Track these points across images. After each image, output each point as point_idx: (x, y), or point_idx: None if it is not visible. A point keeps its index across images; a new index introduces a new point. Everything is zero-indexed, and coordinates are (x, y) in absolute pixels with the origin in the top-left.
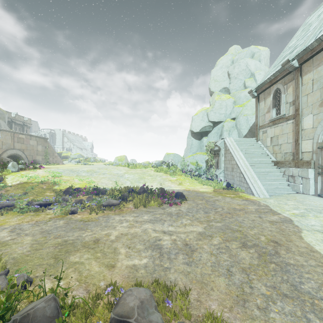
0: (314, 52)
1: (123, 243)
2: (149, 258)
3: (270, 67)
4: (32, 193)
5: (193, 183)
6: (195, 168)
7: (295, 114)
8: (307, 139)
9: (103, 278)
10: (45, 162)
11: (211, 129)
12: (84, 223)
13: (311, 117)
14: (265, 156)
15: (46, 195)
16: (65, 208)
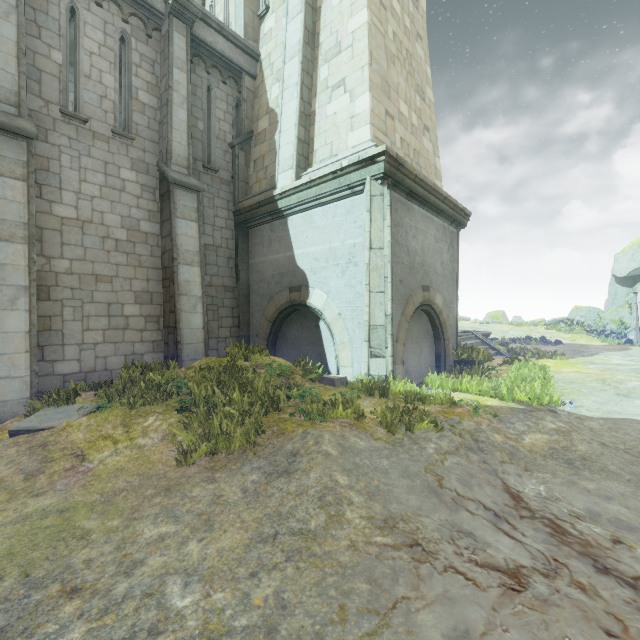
0: None
1: None
2: None
3: None
4: None
5: (591, 341)
6: (616, 328)
7: None
8: None
9: None
10: None
11: None
12: None
13: None
14: None
15: None
16: None
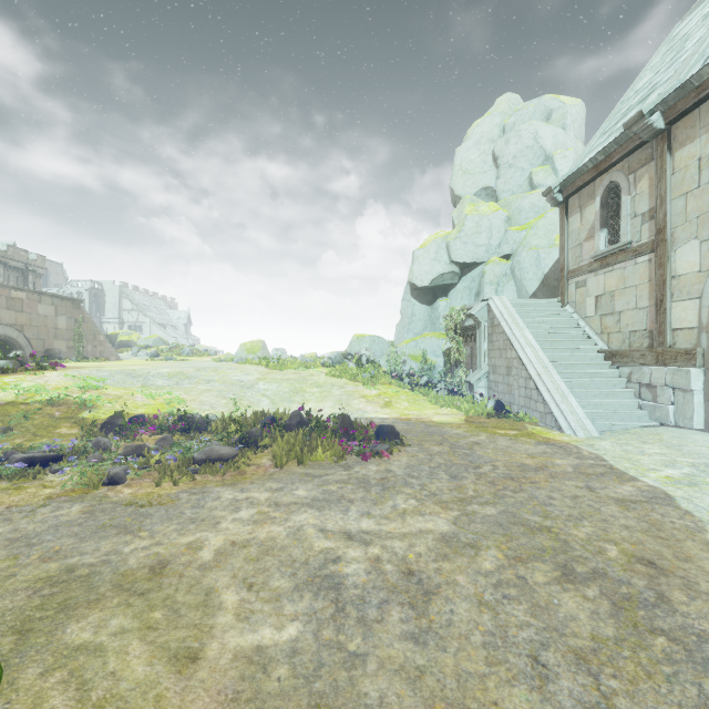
0: (705, 91)
1: (234, 572)
2: (305, 620)
3: (593, 137)
4: (24, 428)
5: (417, 404)
6: (419, 369)
7: (656, 241)
8: (685, 299)
9: (153, 708)
10: (76, 355)
11: (457, 281)
12: (137, 511)
13: (696, 246)
14: (583, 339)
15: (59, 433)
16: (96, 469)
